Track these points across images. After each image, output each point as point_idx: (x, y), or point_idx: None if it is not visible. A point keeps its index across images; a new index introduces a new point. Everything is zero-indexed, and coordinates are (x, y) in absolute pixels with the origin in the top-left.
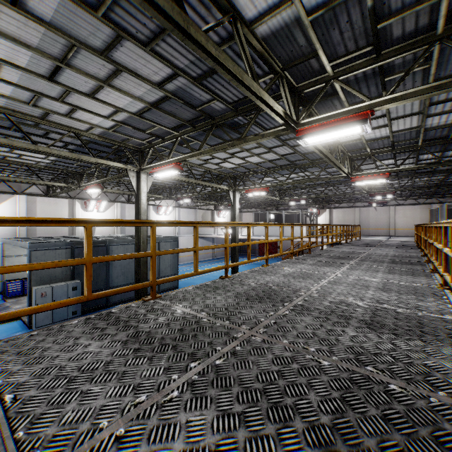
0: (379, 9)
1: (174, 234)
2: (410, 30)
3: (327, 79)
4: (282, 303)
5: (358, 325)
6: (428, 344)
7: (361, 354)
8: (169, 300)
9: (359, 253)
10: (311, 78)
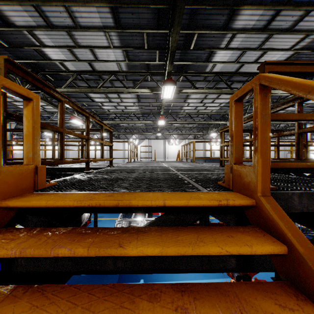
0: None
1: None
2: None
3: None
4: None
5: None
6: None
7: None
8: None
9: None
10: None
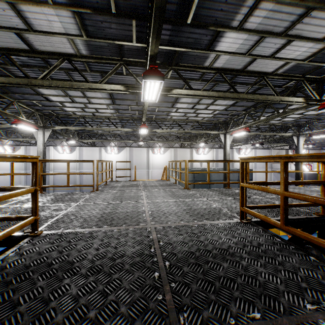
0: None
1: (251, 168)
2: None
3: None
4: None
5: None
6: None
7: None
8: (234, 189)
9: None
10: None
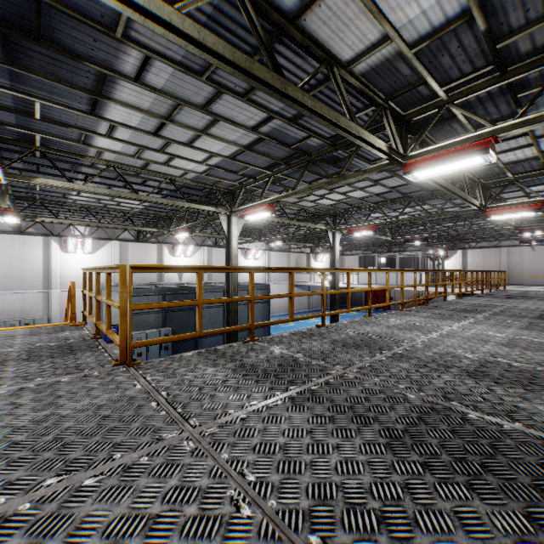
0: (496, 29)
1: (263, 281)
2: (542, 43)
3: (440, 104)
4: (380, 351)
5: (458, 373)
6: (529, 392)
7: (451, 393)
8: (266, 343)
9: (494, 307)
10: (421, 104)
